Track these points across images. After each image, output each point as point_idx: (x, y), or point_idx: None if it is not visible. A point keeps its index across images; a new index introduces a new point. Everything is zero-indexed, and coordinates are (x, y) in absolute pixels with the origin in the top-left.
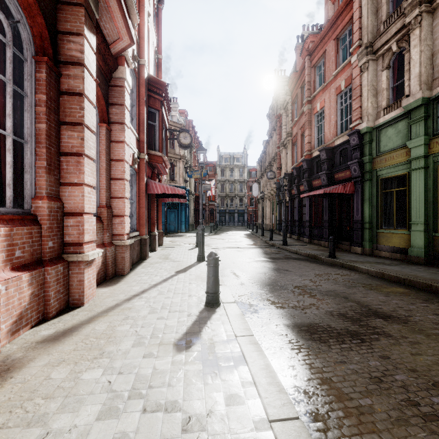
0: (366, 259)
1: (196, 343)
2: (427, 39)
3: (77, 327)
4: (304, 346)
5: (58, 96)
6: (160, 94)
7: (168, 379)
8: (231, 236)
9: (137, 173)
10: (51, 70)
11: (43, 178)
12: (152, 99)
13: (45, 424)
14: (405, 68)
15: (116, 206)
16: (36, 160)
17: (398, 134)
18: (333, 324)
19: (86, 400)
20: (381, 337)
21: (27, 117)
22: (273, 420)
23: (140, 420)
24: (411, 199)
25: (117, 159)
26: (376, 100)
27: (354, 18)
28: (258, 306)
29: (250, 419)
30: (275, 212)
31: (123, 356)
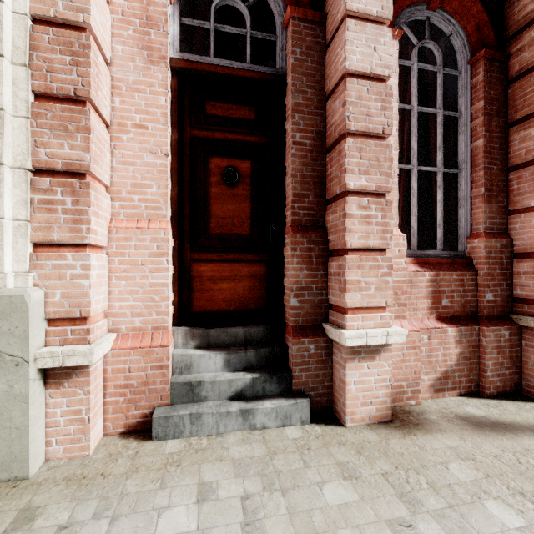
0: None
1: None
2: None
3: (516, 428)
4: None
5: (504, 90)
6: None
7: None
8: None
9: None
10: (492, 62)
11: (480, 209)
12: None
13: (414, 512)
14: None
15: None
16: (472, 188)
17: None
18: None
19: None
20: None
21: (460, 141)
22: None
23: None
24: None
25: None
26: None
27: None
28: None
29: None
30: None
31: None
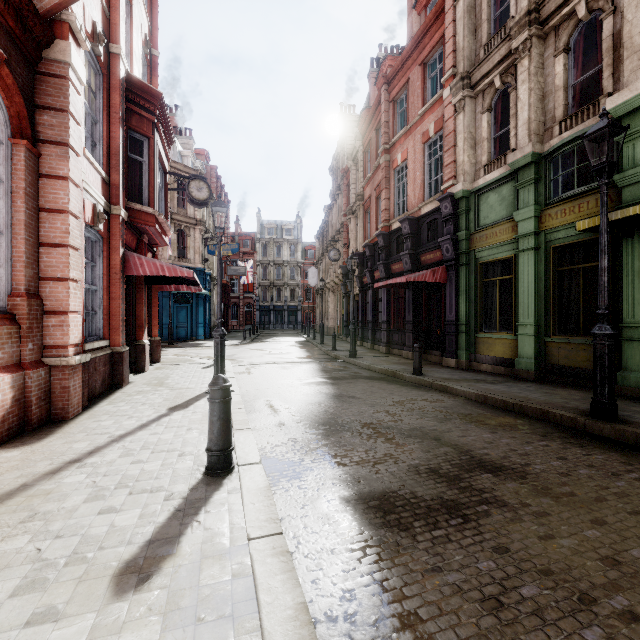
0: (463, 376)
1: (164, 566)
2: (538, 74)
3: None
4: (373, 541)
5: None
6: (151, 110)
7: None
8: (276, 345)
9: (105, 240)
10: None
11: None
12: (136, 116)
13: None
14: (510, 112)
15: (52, 294)
16: None
17: (503, 201)
18: (419, 489)
19: None
20: (492, 509)
21: None
22: None
23: None
24: (519, 292)
25: (53, 209)
26: (474, 153)
27: (447, 36)
28: (302, 466)
29: None
30: (341, 310)
31: None
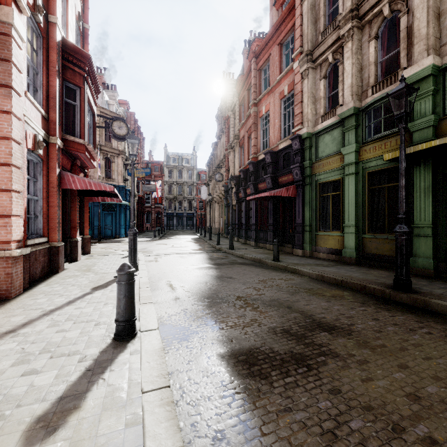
0: (307, 261)
1: (69, 419)
2: (358, 53)
3: None
4: (240, 388)
5: None
6: (81, 67)
7: None
8: (177, 241)
9: (44, 162)
10: None
11: None
12: (70, 71)
13: None
14: (339, 79)
15: None
16: None
17: (334, 141)
18: (276, 346)
19: None
20: (328, 359)
21: None
22: None
23: None
24: (345, 203)
25: None
26: (315, 107)
27: (296, 25)
28: (190, 330)
29: None
30: (223, 216)
31: None
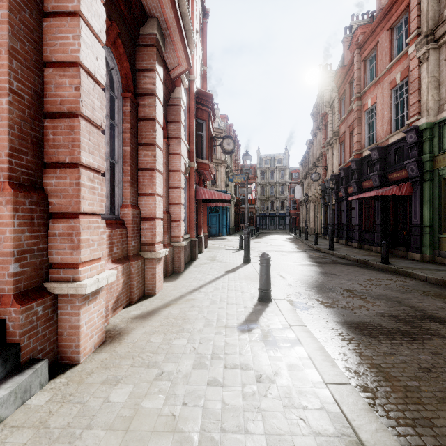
0: (425, 266)
1: (256, 328)
2: None
3: (156, 310)
4: (354, 338)
5: (137, 122)
6: (206, 105)
7: (238, 350)
8: (273, 240)
9: (188, 181)
10: (133, 103)
11: (128, 190)
12: (200, 110)
13: (159, 367)
14: None
15: (174, 211)
16: (123, 176)
17: None
18: (383, 323)
19: (181, 357)
20: (434, 338)
21: (117, 143)
22: (328, 383)
23: (224, 372)
24: None
25: (174, 170)
26: (438, 92)
27: (412, 6)
28: (308, 305)
29: (309, 381)
30: (320, 216)
31: (199, 332)
